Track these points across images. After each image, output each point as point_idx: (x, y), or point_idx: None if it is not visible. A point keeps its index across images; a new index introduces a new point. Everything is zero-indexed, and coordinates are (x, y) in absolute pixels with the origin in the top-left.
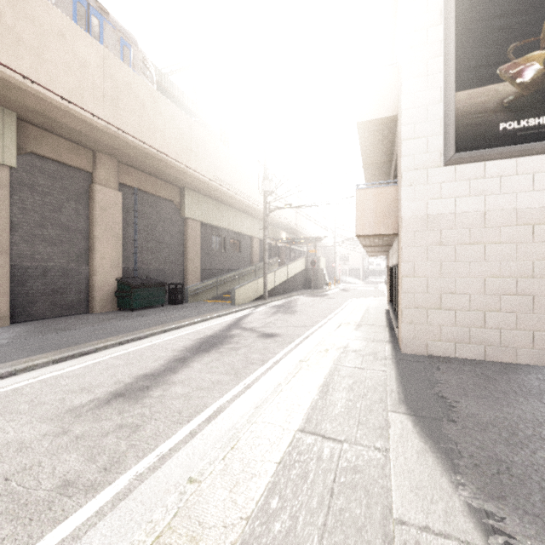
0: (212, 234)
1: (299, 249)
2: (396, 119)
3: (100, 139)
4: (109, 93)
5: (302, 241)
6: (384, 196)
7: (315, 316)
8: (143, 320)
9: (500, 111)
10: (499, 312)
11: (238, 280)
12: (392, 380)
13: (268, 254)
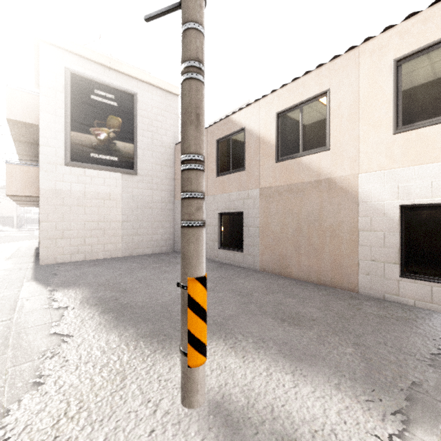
0: None
1: None
2: (38, 127)
3: None
4: None
5: None
6: (29, 172)
7: None
8: None
9: (91, 148)
10: (91, 237)
11: None
12: (29, 274)
13: None
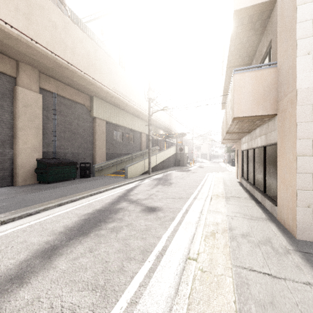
0: (114, 130)
1: (171, 142)
2: (273, 5)
3: (17, 48)
4: (22, 8)
5: (173, 136)
6: (262, 78)
7: (187, 187)
8: (49, 192)
9: None
10: None
11: (132, 160)
12: None
13: (152, 144)
